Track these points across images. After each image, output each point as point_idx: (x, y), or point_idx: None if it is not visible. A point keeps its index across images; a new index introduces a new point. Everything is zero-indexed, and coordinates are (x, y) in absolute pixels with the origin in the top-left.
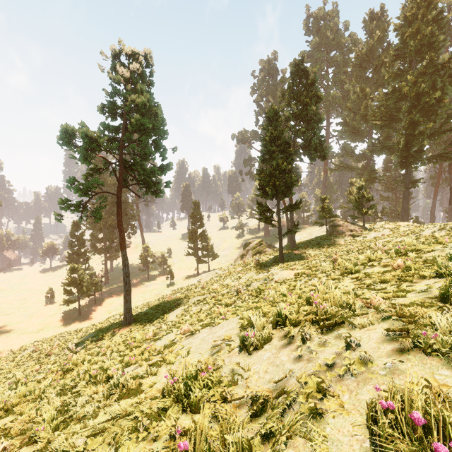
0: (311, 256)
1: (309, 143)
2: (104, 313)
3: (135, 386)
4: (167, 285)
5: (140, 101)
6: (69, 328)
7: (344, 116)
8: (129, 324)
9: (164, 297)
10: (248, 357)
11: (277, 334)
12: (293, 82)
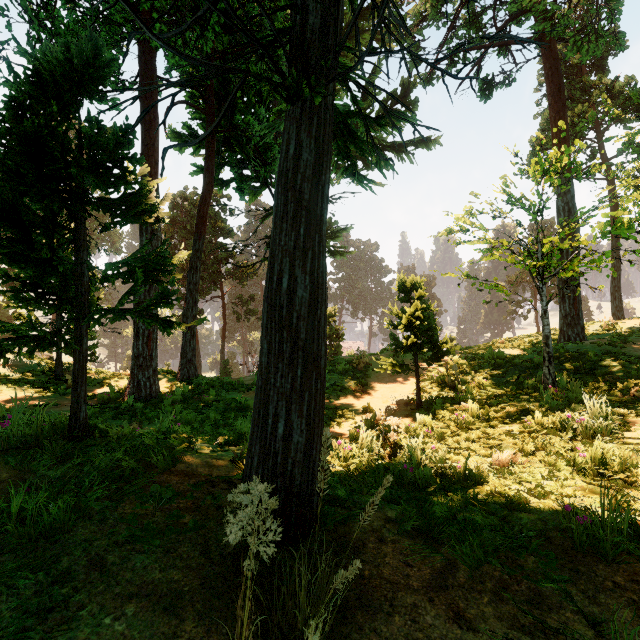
0: None
1: None
2: None
3: None
4: None
5: None
6: None
7: None
8: None
9: None
10: None
11: None
12: None
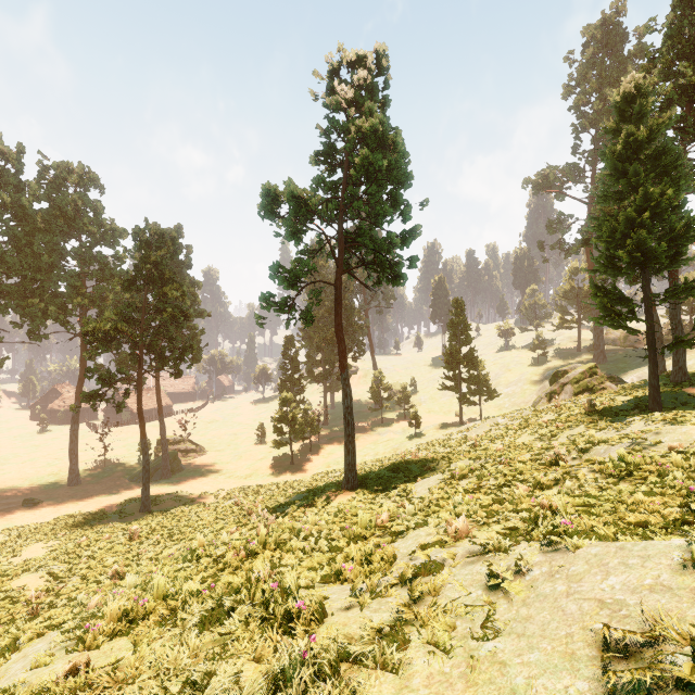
0: None
1: None
2: (322, 466)
3: None
4: (409, 436)
5: (369, 126)
6: (279, 479)
7: None
8: (352, 489)
9: (405, 454)
10: None
11: None
12: (680, 21)
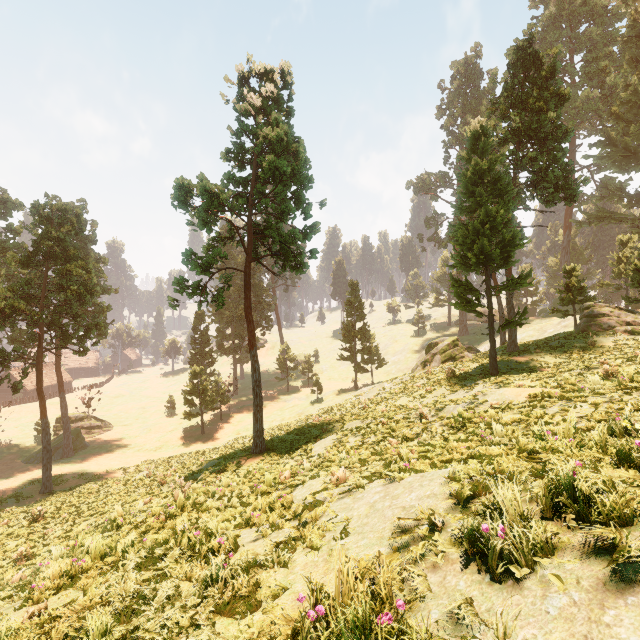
0: (550, 366)
1: (544, 176)
2: (232, 433)
3: (246, 590)
4: (312, 401)
5: (275, 135)
6: (190, 449)
7: (605, 129)
8: (260, 453)
9: (308, 418)
10: (492, 586)
11: (566, 538)
12: (513, 79)
